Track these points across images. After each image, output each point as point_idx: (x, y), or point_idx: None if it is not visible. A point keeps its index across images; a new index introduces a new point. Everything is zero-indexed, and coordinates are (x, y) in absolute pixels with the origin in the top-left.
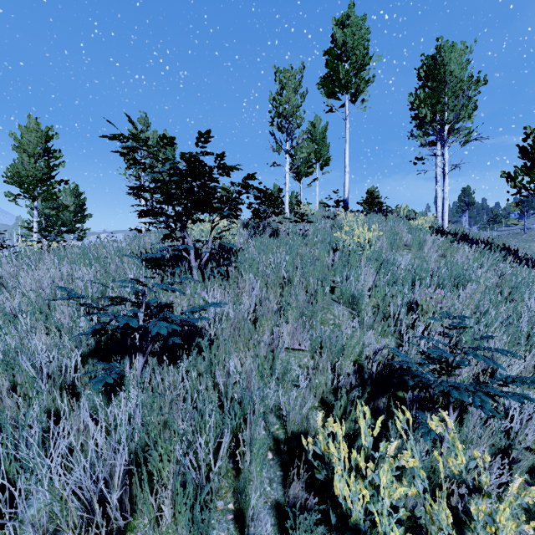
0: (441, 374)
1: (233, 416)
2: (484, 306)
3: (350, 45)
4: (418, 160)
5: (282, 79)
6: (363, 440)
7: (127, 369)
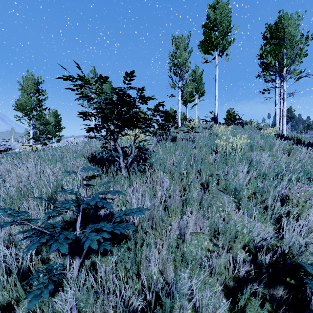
0: None
1: None
2: None
3: (219, 20)
4: (265, 90)
5: (176, 43)
6: None
7: (67, 266)
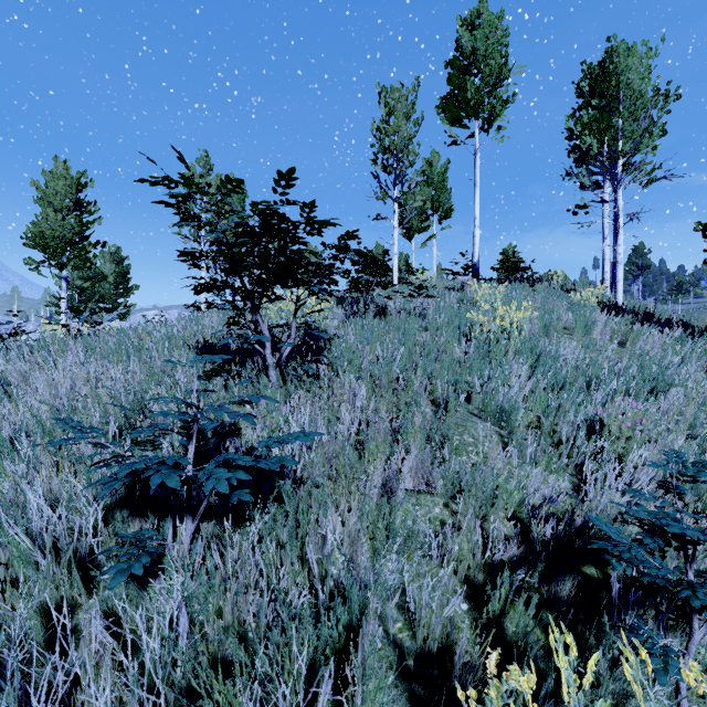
0: (665, 550)
1: (334, 624)
2: (703, 426)
3: (482, 53)
4: (579, 208)
5: (388, 101)
6: (563, 696)
7: (169, 538)
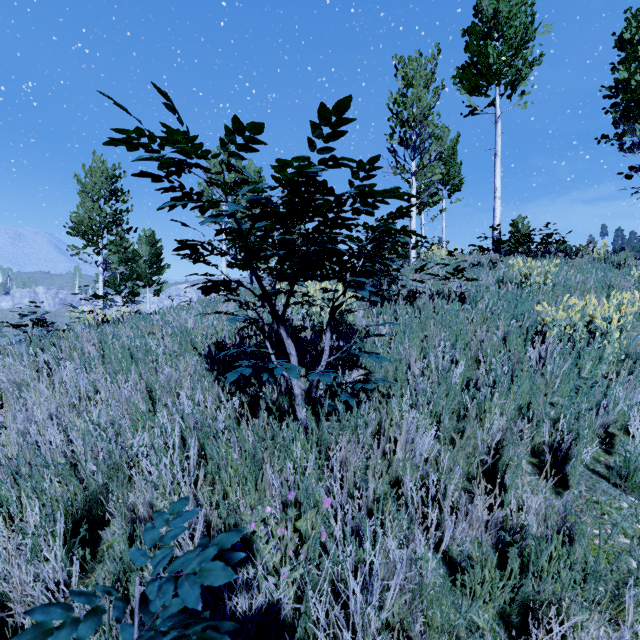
0: None
1: None
2: None
3: (505, 14)
4: (635, 170)
5: (407, 72)
6: None
7: None
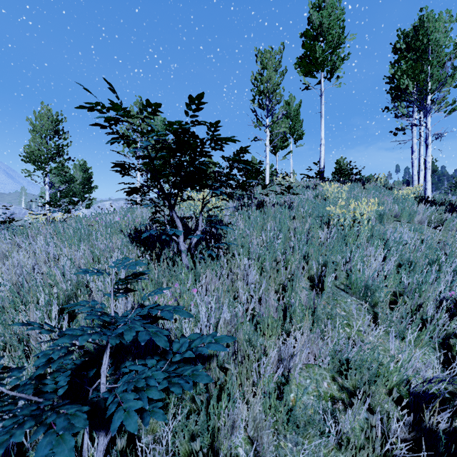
0: None
1: None
2: None
3: (326, 25)
4: (398, 130)
5: (263, 60)
6: None
7: (84, 446)
